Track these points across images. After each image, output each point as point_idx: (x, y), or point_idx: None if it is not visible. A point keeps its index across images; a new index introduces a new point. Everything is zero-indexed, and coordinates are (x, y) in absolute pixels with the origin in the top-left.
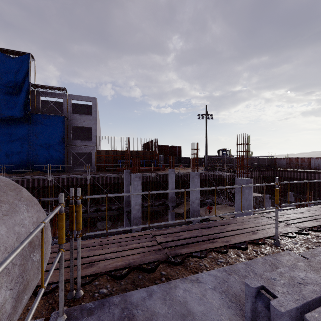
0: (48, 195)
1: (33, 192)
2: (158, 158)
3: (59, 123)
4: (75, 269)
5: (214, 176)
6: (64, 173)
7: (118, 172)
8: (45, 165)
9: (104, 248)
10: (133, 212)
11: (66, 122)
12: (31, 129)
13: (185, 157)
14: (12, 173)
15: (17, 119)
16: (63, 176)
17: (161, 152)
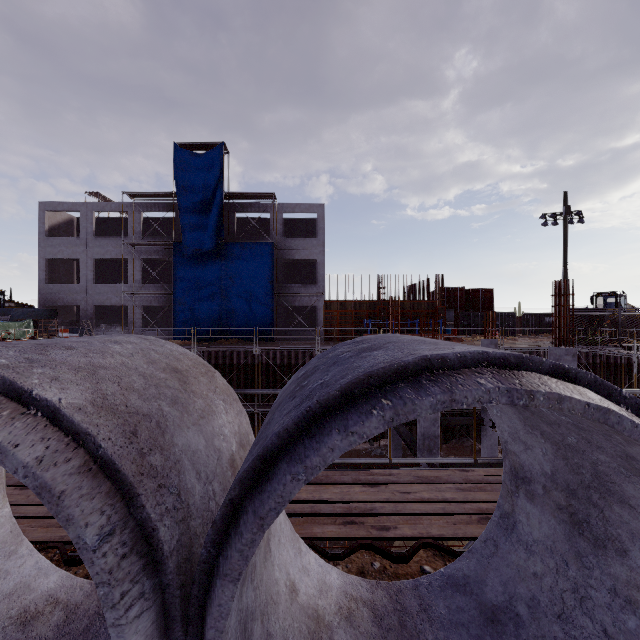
0: (255, 380)
1: (231, 373)
2: (444, 316)
3: (265, 255)
4: (462, 521)
5: (590, 357)
6: (274, 343)
7: None
8: (250, 328)
9: (484, 490)
10: (423, 425)
11: (274, 252)
12: (225, 268)
13: (503, 314)
14: (199, 341)
15: (206, 253)
16: (277, 348)
17: (448, 303)
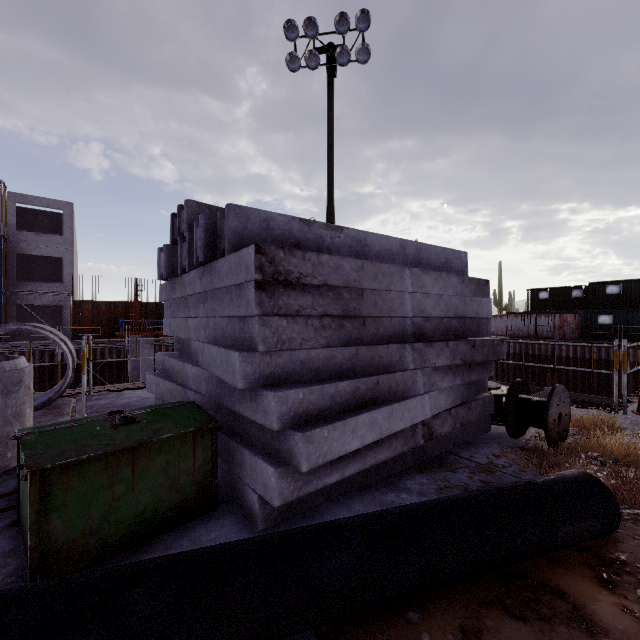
0: None
1: None
2: None
3: None
4: None
5: None
6: (2, 345)
7: (119, 341)
8: None
9: (104, 388)
10: None
11: (3, 245)
12: None
13: None
14: None
15: None
16: (5, 348)
17: None
